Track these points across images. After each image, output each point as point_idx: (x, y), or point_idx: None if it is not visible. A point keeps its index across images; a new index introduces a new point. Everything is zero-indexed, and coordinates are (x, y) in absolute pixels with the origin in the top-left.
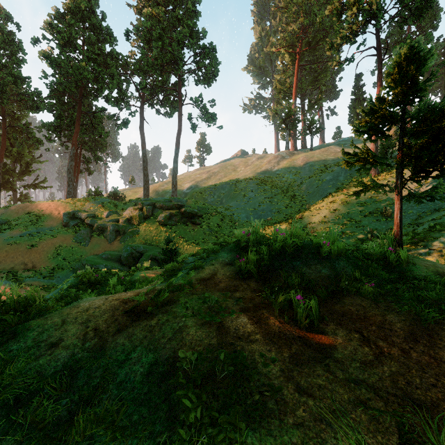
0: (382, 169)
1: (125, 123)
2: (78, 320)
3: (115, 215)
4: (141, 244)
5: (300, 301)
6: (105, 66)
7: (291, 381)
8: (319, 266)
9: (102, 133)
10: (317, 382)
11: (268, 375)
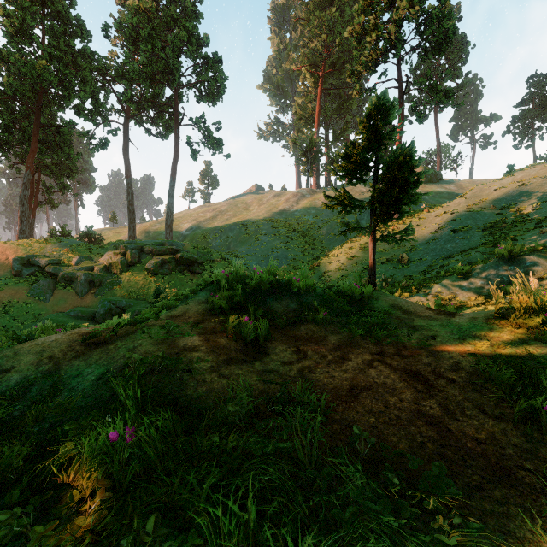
0: (360, 211)
1: (103, 143)
2: (32, 352)
3: (88, 262)
4: (123, 298)
5: (248, 322)
6: (74, 67)
7: (217, 372)
8: (289, 301)
9: (70, 154)
10: (238, 372)
11: (199, 369)
